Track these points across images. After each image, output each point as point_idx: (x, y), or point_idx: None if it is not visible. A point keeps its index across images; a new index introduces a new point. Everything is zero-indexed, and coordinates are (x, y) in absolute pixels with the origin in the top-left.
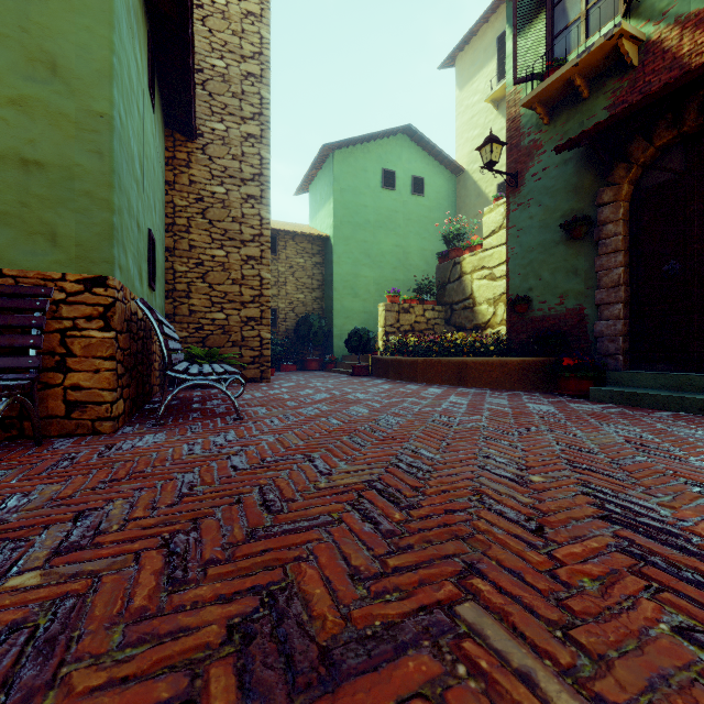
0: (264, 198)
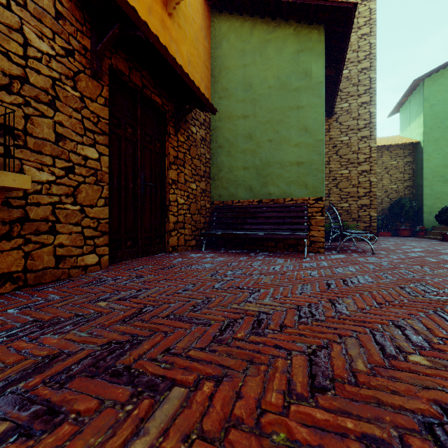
0: (372, 136)
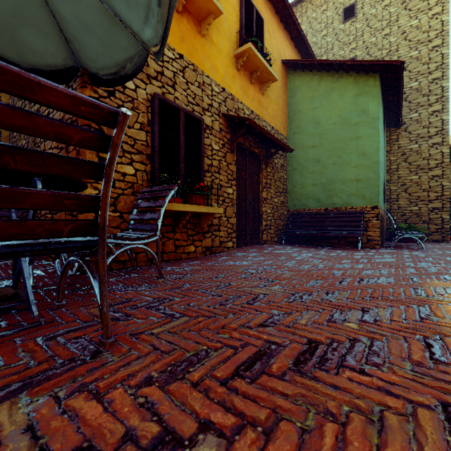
0: (444, 142)
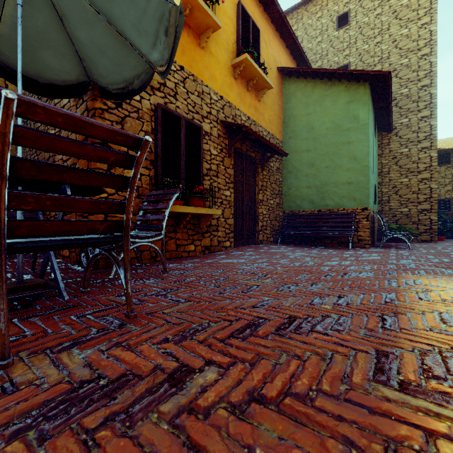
0: (432, 146)
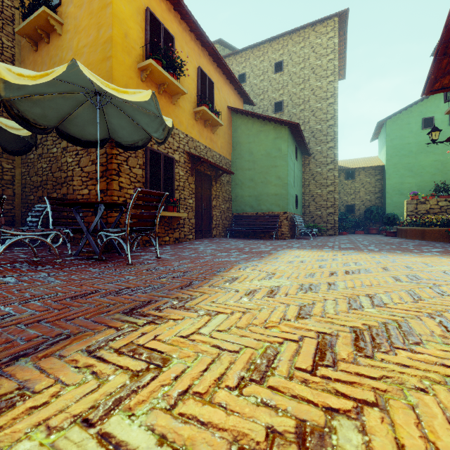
0: (335, 168)
